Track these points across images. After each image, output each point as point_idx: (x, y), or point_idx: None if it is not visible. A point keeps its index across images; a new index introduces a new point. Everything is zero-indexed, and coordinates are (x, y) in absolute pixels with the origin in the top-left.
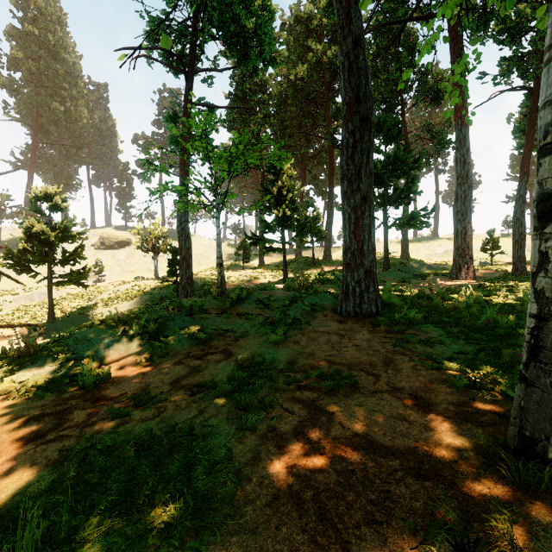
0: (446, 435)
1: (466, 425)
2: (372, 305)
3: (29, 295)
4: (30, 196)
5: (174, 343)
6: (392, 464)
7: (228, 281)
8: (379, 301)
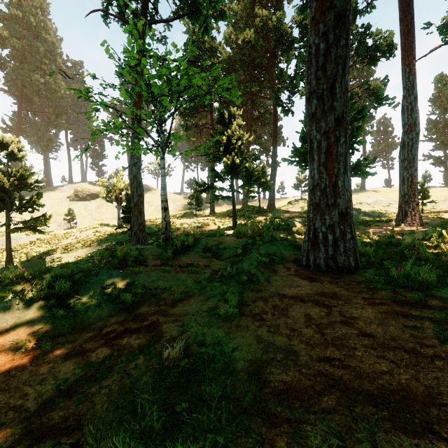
0: None
1: None
2: (349, 257)
3: (1, 240)
4: None
5: (89, 310)
6: None
7: (181, 228)
8: (357, 251)
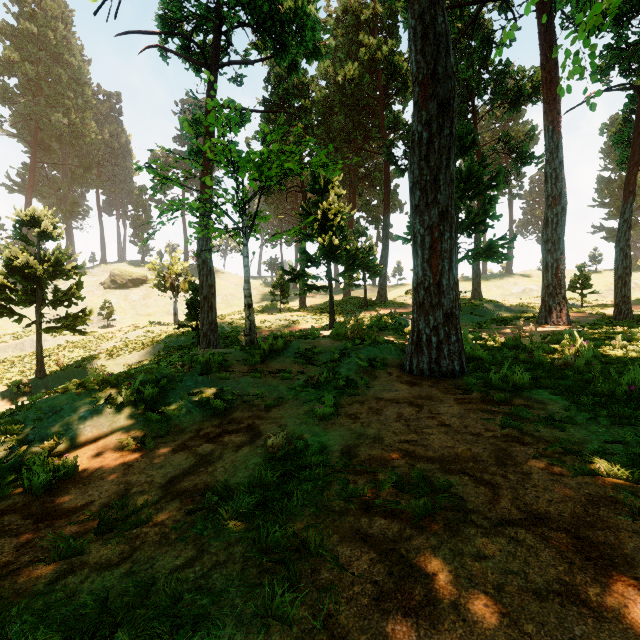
0: None
1: None
2: (454, 361)
3: (19, 343)
4: (13, 220)
5: (180, 415)
6: None
7: (262, 327)
8: (463, 355)
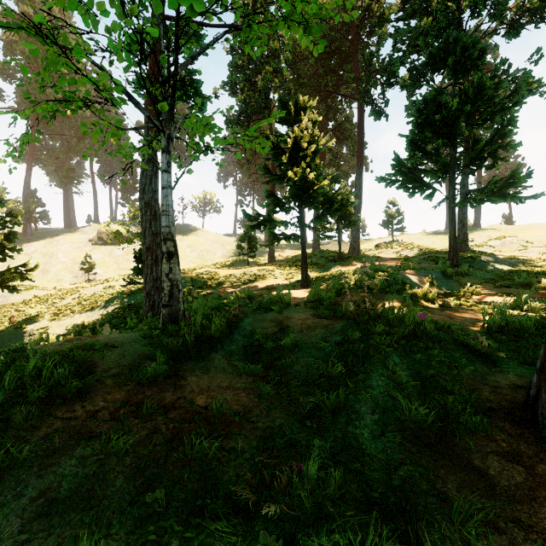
0: None
1: None
2: None
3: None
4: None
5: None
6: None
7: (226, 282)
8: None
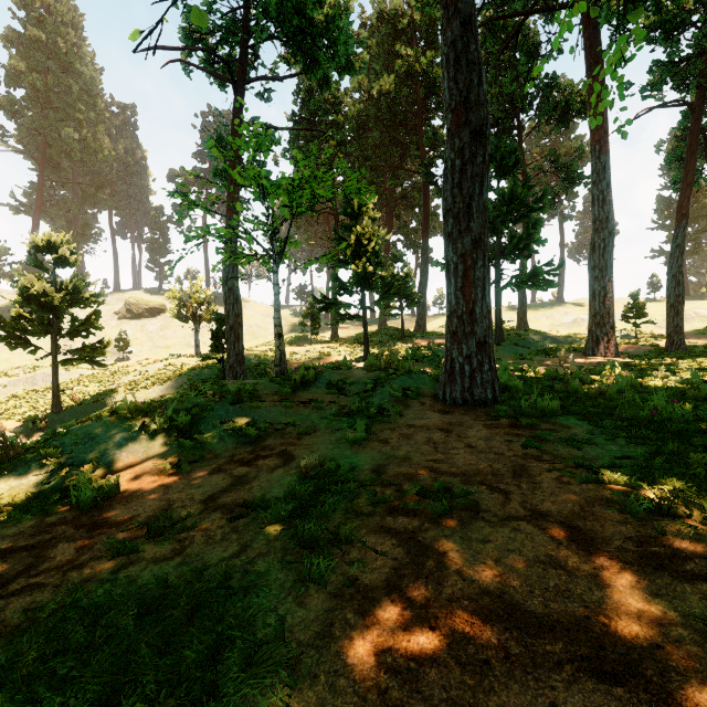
0: (632, 595)
1: (662, 578)
2: (487, 390)
3: (30, 377)
4: (28, 245)
5: (213, 442)
6: (551, 650)
7: (291, 359)
8: (496, 384)
